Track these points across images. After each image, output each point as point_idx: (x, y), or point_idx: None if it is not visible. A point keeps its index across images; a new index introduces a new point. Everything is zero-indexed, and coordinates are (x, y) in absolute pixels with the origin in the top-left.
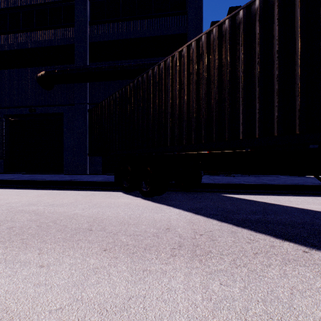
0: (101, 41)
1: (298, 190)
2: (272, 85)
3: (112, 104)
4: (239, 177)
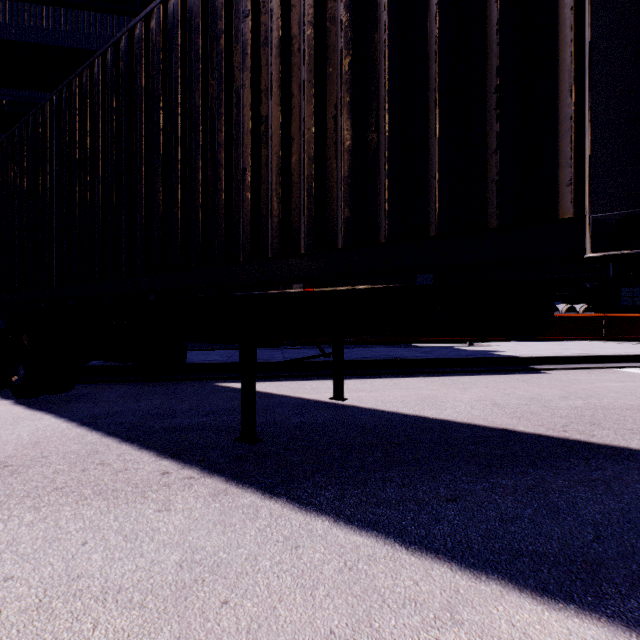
0: (5, 41)
1: (358, 370)
2: (154, 182)
3: None
4: (295, 350)
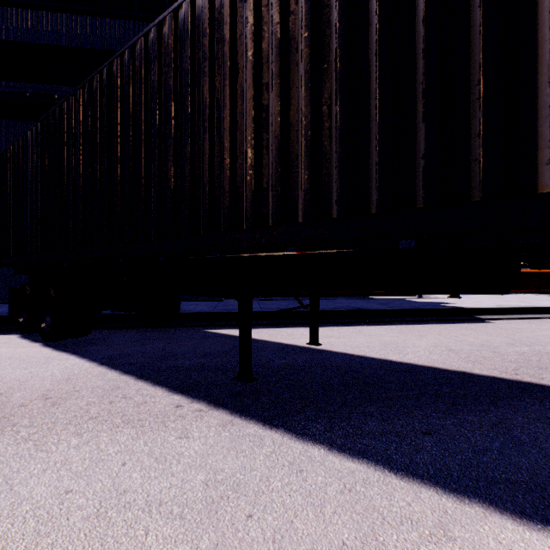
0: (27, 43)
1: (325, 319)
2: (166, 162)
3: (6, 168)
4: (268, 302)
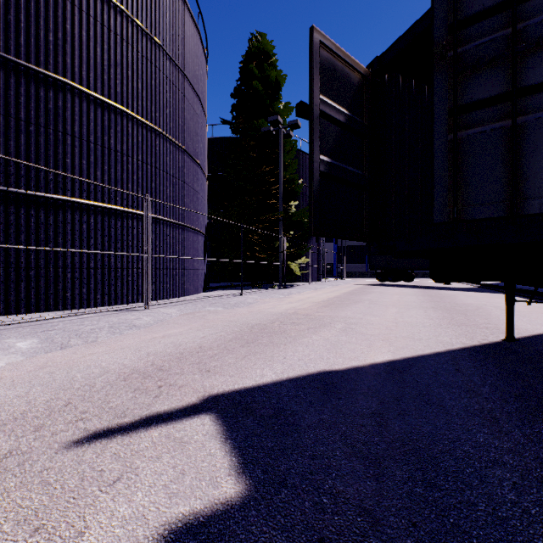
0: None
1: None
2: None
3: None
4: None
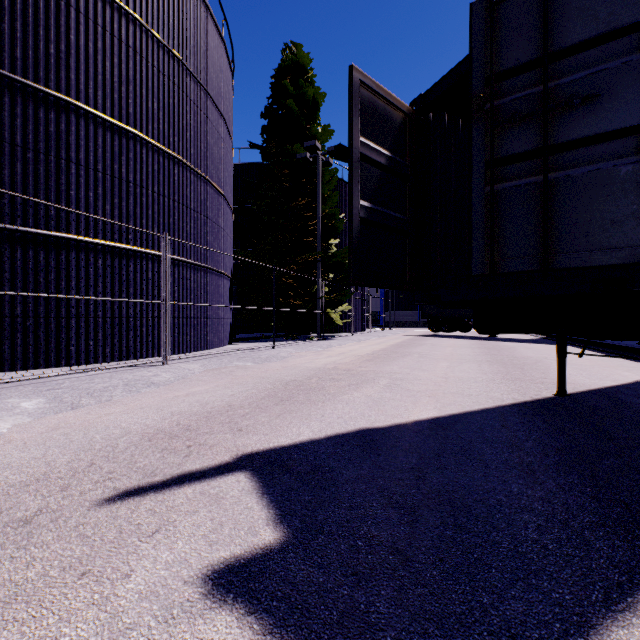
0: None
1: None
2: None
3: None
4: None
